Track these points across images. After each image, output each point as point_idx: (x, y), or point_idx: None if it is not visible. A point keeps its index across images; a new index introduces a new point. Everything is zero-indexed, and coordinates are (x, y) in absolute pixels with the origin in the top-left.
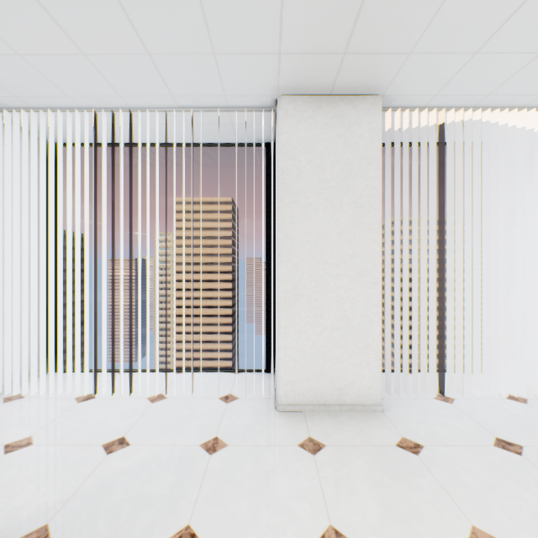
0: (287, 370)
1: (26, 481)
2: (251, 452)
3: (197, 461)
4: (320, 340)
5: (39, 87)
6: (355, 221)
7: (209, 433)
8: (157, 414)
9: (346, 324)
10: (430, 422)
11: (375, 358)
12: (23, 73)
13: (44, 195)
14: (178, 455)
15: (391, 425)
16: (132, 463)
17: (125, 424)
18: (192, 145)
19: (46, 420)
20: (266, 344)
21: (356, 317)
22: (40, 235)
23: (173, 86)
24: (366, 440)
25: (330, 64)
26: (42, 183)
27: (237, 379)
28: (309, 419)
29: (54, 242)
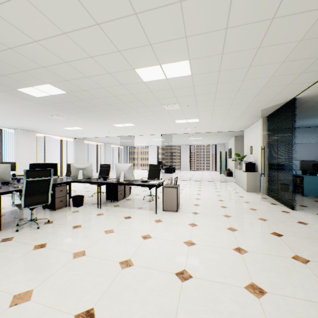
0: None
1: None
2: None
3: None
4: None
5: None
6: (32, 151)
7: None
8: None
9: None
10: None
11: None
12: None
13: None
14: None
15: None
16: None
17: None
18: None
19: None
20: None
21: None
22: None
23: None
24: None
25: (31, 130)
26: None
27: None
28: None
29: None
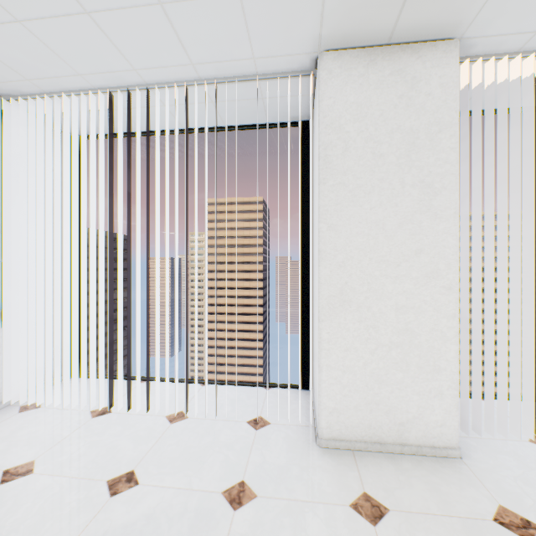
0: (331, 395)
1: (11, 530)
2: (287, 512)
3: (216, 519)
4: (374, 360)
5: (48, 64)
6: (421, 206)
7: (234, 474)
8: (175, 440)
9: (409, 340)
10: (535, 482)
11: (449, 386)
12: (29, 47)
13: (67, 191)
14: (194, 506)
15: (477, 483)
16: (137, 514)
17: (137, 451)
18: (218, 130)
19: (54, 439)
20: (301, 356)
21: (422, 331)
22: (63, 233)
23: (192, 49)
24: (446, 507)
25: None
26: (64, 178)
27: (268, 396)
28: (361, 463)
29: (76, 240)
